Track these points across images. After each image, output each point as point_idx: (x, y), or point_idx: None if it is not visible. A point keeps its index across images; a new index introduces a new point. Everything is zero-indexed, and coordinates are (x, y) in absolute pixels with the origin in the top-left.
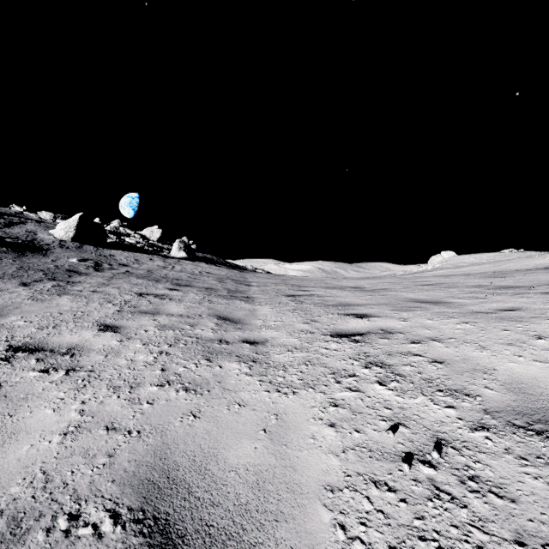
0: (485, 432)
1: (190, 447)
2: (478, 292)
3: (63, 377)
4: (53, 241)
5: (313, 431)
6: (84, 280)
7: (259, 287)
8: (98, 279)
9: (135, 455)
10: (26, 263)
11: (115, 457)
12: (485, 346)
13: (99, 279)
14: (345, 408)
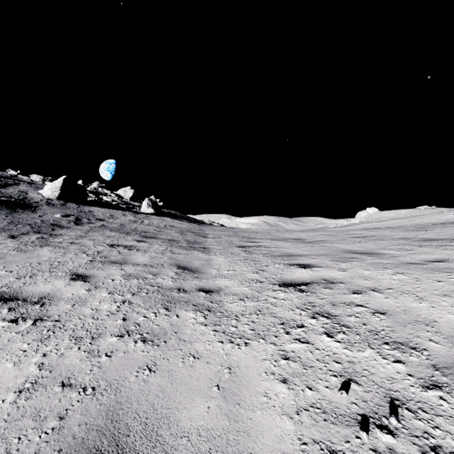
0: (439, 391)
1: (143, 407)
2: (405, 244)
3: (30, 327)
4: (41, 199)
5: (266, 387)
6: (65, 232)
7: (214, 239)
8: (77, 232)
9: (87, 416)
10: (16, 218)
11: (66, 420)
12: (422, 297)
13: (78, 232)
14: (295, 362)
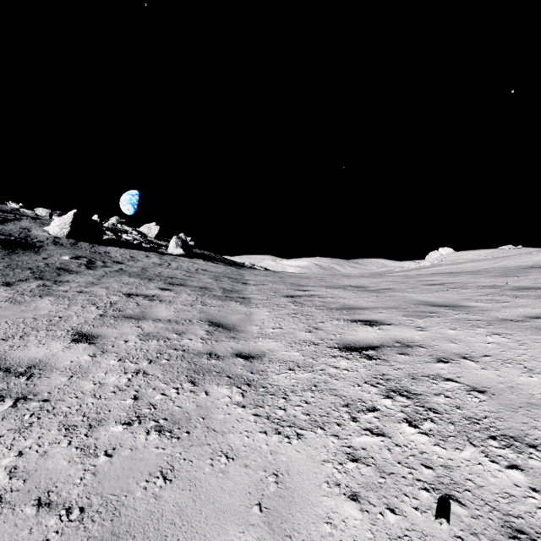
0: None
1: None
2: (495, 293)
3: (8, 409)
4: (47, 238)
5: (328, 507)
6: (73, 278)
7: (256, 286)
8: (88, 277)
9: None
10: (14, 261)
11: None
12: (532, 369)
13: (89, 277)
14: (368, 465)
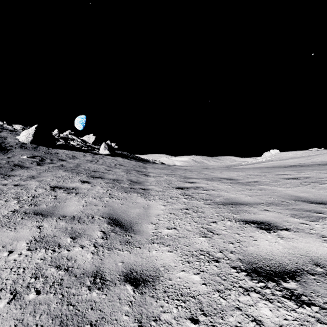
0: None
1: None
2: None
3: None
4: (16, 143)
5: None
6: (20, 173)
7: (155, 178)
8: (32, 172)
9: None
10: None
11: None
12: None
13: (34, 172)
14: None
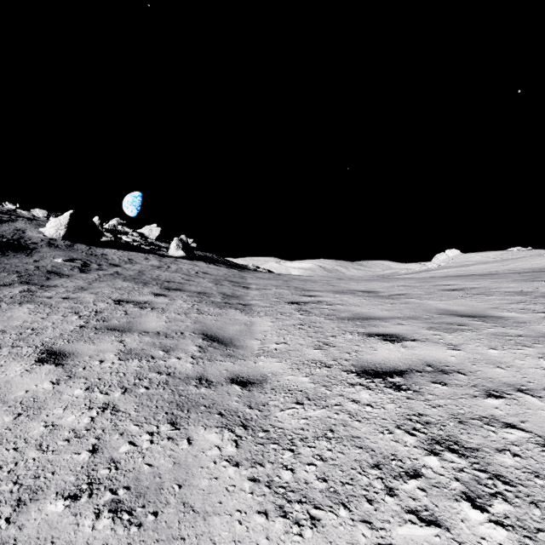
0: None
1: None
2: (526, 301)
3: None
4: (42, 239)
5: None
6: (62, 283)
7: (259, 291)
8: (78, 282)
9: None
10: (2, 264)
11: None
12: None
13: (80, 282)
14: None
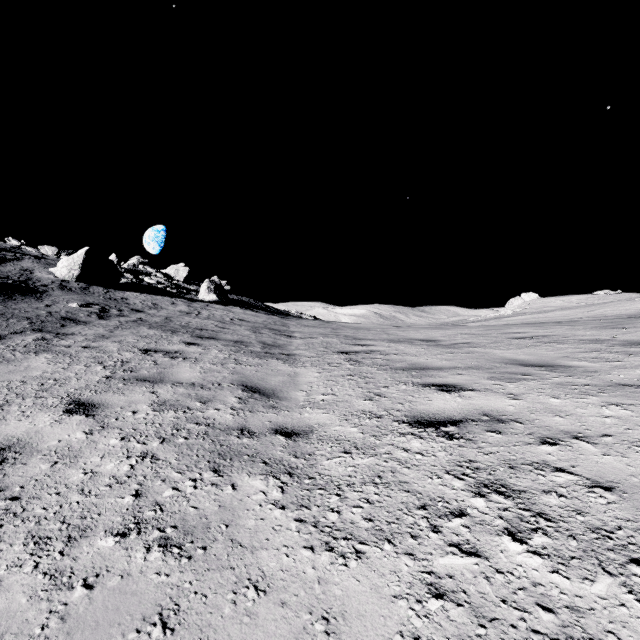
0: None
1: None
2: (601, 350)
3: None
4: (53, 281)
5: None
6: (80, 330)
7: (303, 340)
8: (98, 329)
9: None
10: (10, 309)
11: None
12: None
13: (100, 329)
14: (459, 604)
